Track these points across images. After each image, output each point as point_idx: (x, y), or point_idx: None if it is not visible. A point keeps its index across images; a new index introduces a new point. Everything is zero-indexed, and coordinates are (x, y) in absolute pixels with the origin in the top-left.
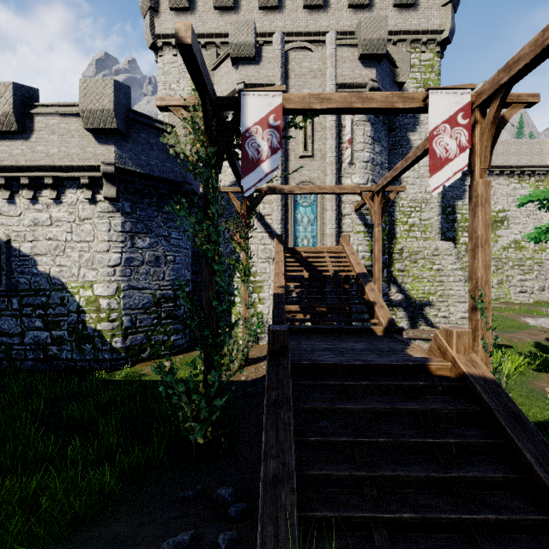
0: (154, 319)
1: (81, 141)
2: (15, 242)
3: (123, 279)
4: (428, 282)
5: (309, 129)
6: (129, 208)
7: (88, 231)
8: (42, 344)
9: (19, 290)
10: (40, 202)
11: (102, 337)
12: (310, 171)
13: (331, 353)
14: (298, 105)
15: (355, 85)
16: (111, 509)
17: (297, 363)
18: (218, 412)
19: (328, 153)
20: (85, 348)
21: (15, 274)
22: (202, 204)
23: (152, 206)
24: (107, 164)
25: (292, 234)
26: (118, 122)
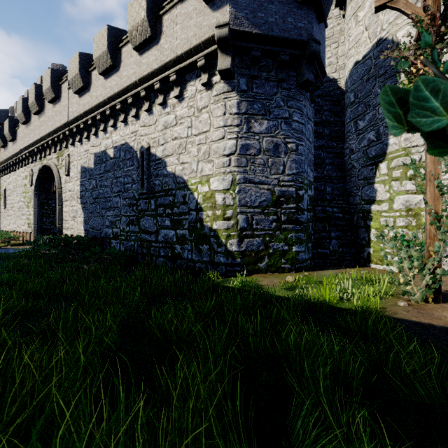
0: (273, 222)
1: (198, 19)
2: (153, 148)
3: (238, 170)
4: None
5: None
6: (244, 86)
7: (205, 120)
8: (170, 242)
9: (155, 192)
10: (168, 104)
11: (217, 237)
12: None
13: None
14: None
15: None
16: None
17: None
18: None
19: None
20: (202, 249)
21: (153, 177)
22: (321, 102)
23: (270, 81)
24: (221, 27)
25: None
26: None
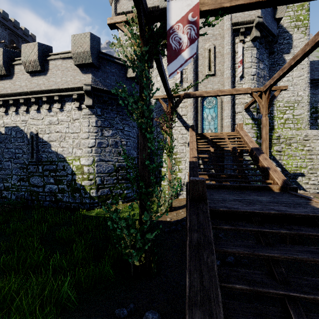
0: (114, 180)
1: (73, 73)
2: (40, 134)
3: (96, 155)
4: (300, 159)
5: (212, 57)
6: (99, 112)
7: (77, 126)
8: (53, 192)
9: (42, 161)
10: (53, 110)
11: (85, 189)
12: (213, 85)
13: (241, 203)
14: (211, 6)
15: (245, 22)
16: (64, 316)
17: (214, 209)
18: (149, 243)
19: (226, 71)
20: (75, 196)
21: (40, 152)
22: None
23: (113, 111)
24: (87, 85)
25: (200, 127)
26: (93, 58)
